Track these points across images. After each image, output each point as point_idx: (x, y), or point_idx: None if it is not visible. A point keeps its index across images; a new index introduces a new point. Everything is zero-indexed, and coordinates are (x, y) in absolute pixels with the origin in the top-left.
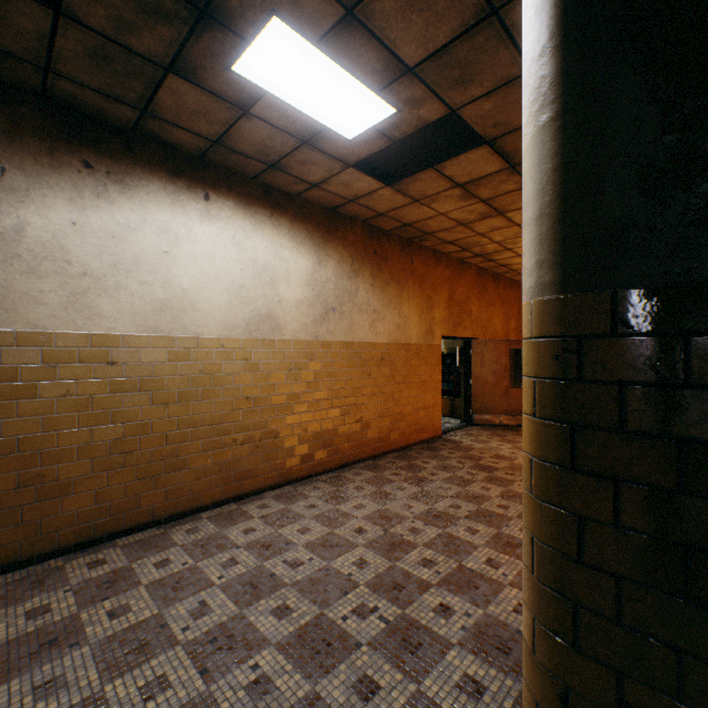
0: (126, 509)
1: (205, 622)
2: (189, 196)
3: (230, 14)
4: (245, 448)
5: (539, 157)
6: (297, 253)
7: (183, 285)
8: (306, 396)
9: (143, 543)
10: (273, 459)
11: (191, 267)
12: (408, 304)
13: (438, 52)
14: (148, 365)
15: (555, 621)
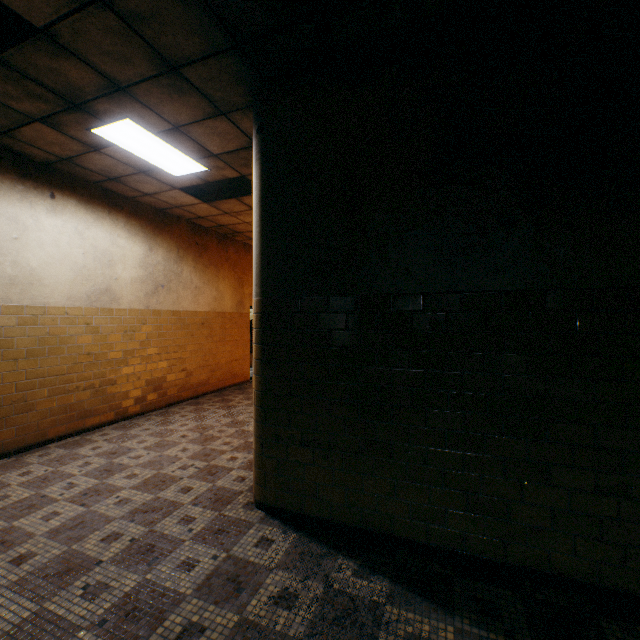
0: None
1: (76, 489)
2: (37, 194)
3: (97, 111)
4: (87, 393)
5: (256, 245)
6: (132, 242)
7: (31, 265)
8: (140, 352)
9: None
10: (112, 401)
11: (39, 250)
12: (224, 283)
13: (231, 152)
14: None
15: (260, 418)
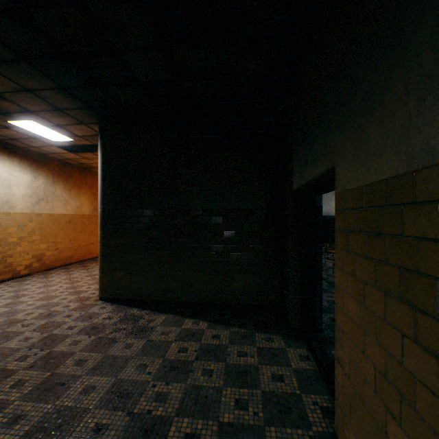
0: None
1: (1, 304)
2: None
3: (13, 116)
4: None
5: (100, 187)
6: (23, 174)
7: None
8: (28, 238)
9: None
10: (10, 267)
11: None
12: (84, 197)
13: (88, 136)
14: None
15: (102, 261)
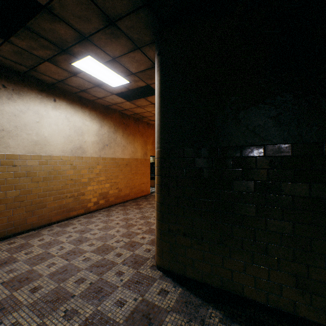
0: (21, 224)
1: (64, 250)
2: (47, 100)
3: (74, 52)
4: (71, 199)
5: (157, 119)
6: (92, 123)
7: (45, 135)
8: (96, 179)
9: (30, 236)
10: (82, 203)
11: (48, 128)
12: (137, 143)
13: (142, 71)
14: (30, 166)
15: (160, 218)
